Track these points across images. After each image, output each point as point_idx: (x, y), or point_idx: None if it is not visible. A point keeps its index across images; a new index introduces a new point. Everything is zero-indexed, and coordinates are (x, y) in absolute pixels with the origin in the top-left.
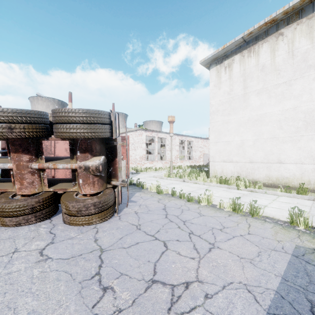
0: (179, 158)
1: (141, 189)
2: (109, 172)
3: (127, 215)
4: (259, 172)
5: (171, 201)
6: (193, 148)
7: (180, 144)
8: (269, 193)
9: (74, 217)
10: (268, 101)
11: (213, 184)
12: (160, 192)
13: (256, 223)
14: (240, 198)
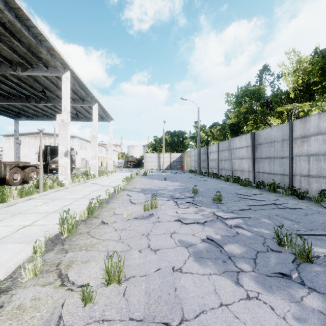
0: None
1: None
2: None
3: None
4: None
5: None
6: None
7: None
8: None
9: None
10: None
11: None
12: None
13: None
14: None
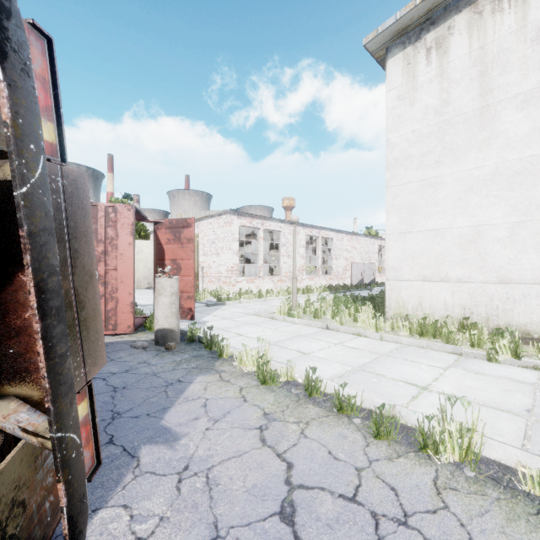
0: (306, 272)
1: (214, 361)
2: None
3: None
4: (527, 307)
5: (307, 429)
6: (333, 252)
7: (308, 244)
8: None
9: None
10: None
11: (409, 339)
12: (268, 378)
13: None
14: None
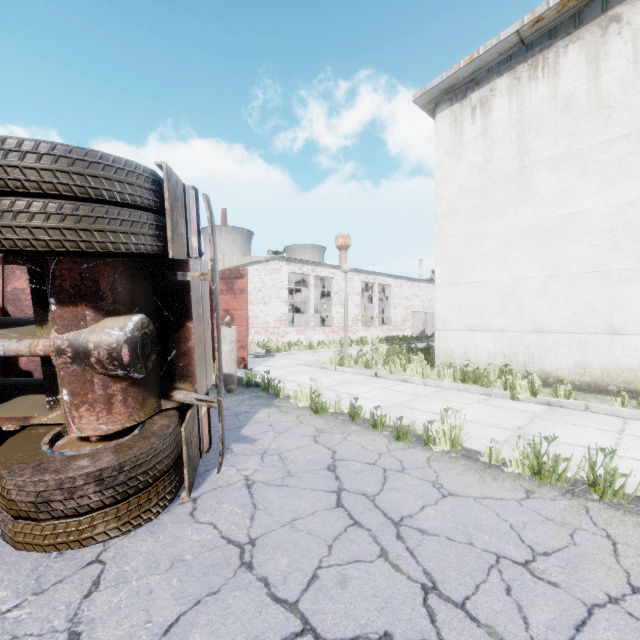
0: (361, 322)
1: (273, 399)
2: (167, 364)
3: (219, 495)
4: (557, 354)
5: (349, 436)
6: (391, 300)
7: (364, 292)
8: (597, 409)
9: (25, 524)
10: (581, 183)
11: (449, 384)
12: (319, 408)
13: (626, 528)
14: (531, 427)
